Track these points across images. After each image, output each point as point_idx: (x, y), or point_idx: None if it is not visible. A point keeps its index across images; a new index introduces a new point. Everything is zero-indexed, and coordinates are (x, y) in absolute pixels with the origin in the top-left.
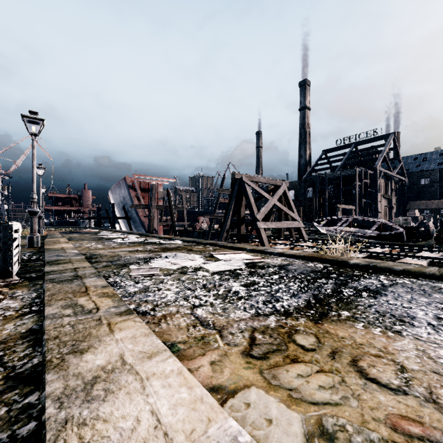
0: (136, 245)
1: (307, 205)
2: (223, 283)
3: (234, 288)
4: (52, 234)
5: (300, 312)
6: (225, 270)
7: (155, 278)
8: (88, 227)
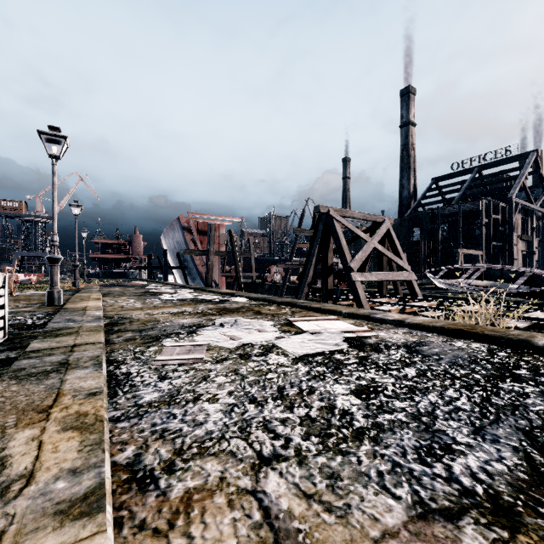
0: (185, 303)
1: (412, 251)
2: (316, 385)
3: (340, 400)
4: (89, 288)
5: (537, 507)
6: (316, 354)
7: (195, 368)
8: (137, 278)
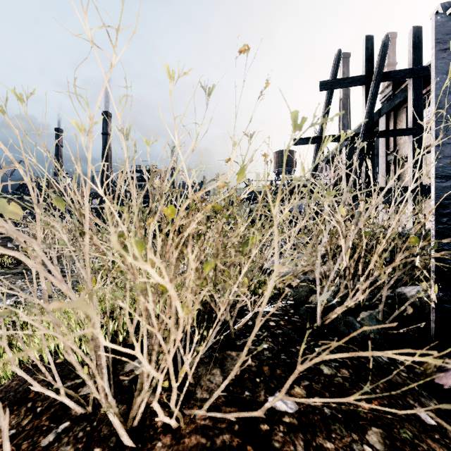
0: None
1: None
2: None
3: None
4: None
5: None
6: None
7: None
8: None
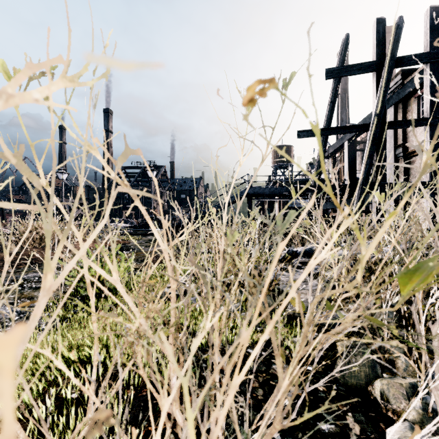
0: None
1: None
2: None
3: None
4: None
5: None
6: None
7: None
8: None
